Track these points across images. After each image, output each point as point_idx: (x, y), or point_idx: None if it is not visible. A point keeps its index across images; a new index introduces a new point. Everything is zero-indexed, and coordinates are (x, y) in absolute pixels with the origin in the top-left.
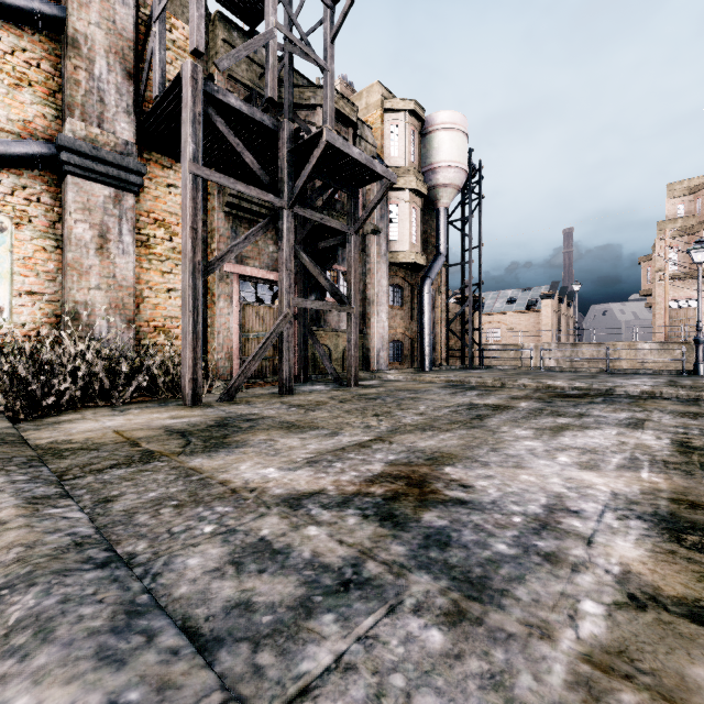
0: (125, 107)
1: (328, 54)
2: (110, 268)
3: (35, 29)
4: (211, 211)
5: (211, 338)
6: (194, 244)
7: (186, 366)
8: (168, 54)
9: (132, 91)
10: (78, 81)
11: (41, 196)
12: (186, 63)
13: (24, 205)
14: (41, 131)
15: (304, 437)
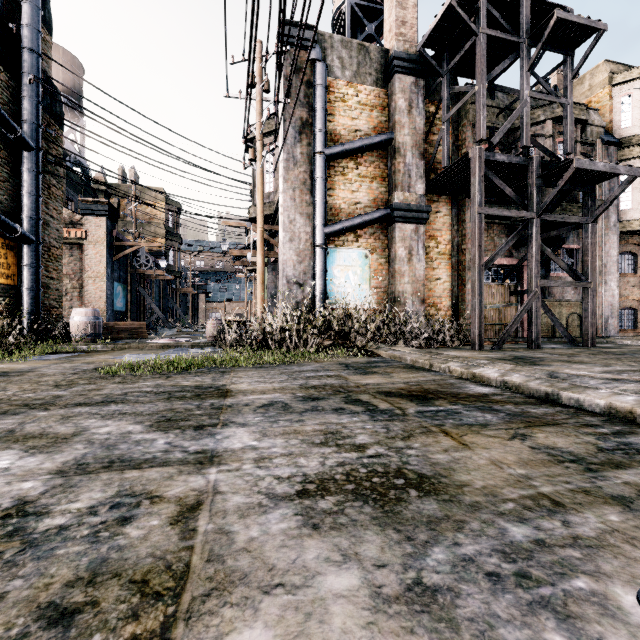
0: (420, 175)
1: (568, 91)
2: (413, 271)
3: (379, 149)
4: (461, 223)
5: (461, 309)
6: (479, 255)
7: (475, 327)
8: (436, 128)
9: (423, 164)
10: (399, 170)
11: (380, 236)
12: (474, 149)
13: (374, 242)
14: (380, 202)
15: (586, 365)
